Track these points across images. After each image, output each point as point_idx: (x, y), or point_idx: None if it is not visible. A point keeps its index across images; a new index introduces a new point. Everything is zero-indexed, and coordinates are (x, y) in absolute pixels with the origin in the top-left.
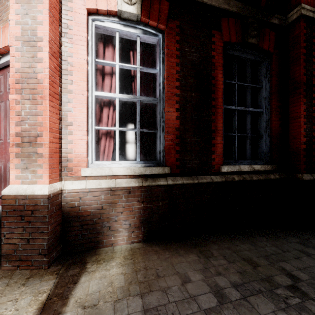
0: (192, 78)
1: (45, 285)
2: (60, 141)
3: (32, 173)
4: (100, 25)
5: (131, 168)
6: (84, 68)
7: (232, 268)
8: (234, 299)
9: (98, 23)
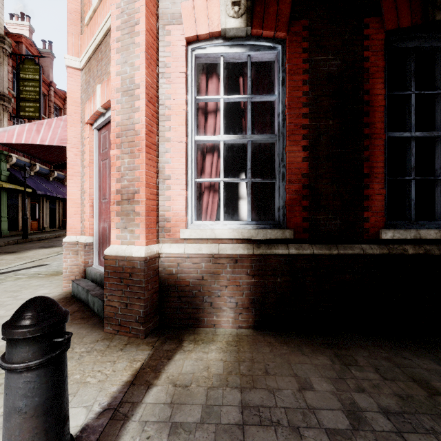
0: (329, 98)
1: (140, 354)
2: (157, 198)
3: (130, 232)
4: (201, 53)
5: (238, 230)
6: (183, 110)
7: (387, 388)
8: (379, 429)
9: (198, 52)
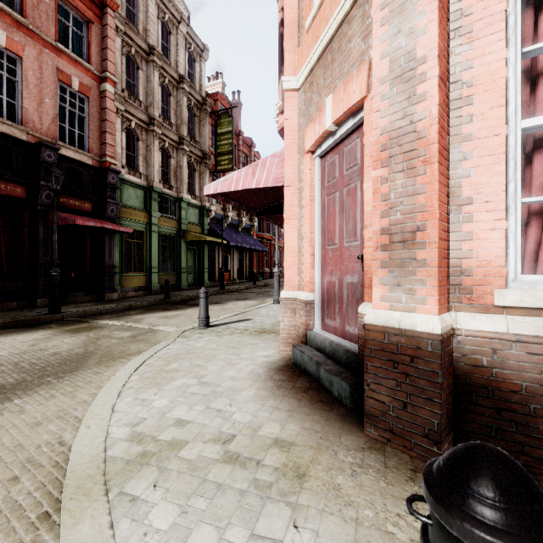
0: None
1: None
2: (447, 237)
3: (407, 292)
4: None
5: None
6: (499, 79)
7: None
8: None
9: None
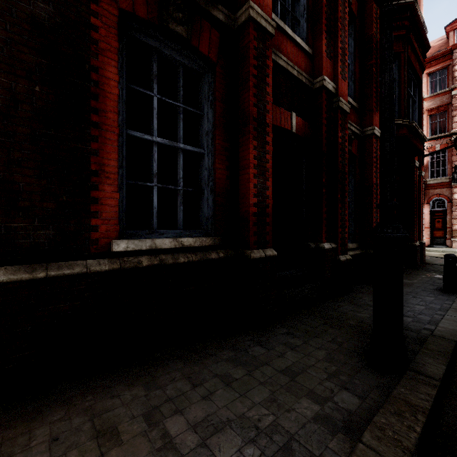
0: (35, 52)
1: None
2: None
3: None
4: None
5: None
6: None
7: None
8: None
9: None
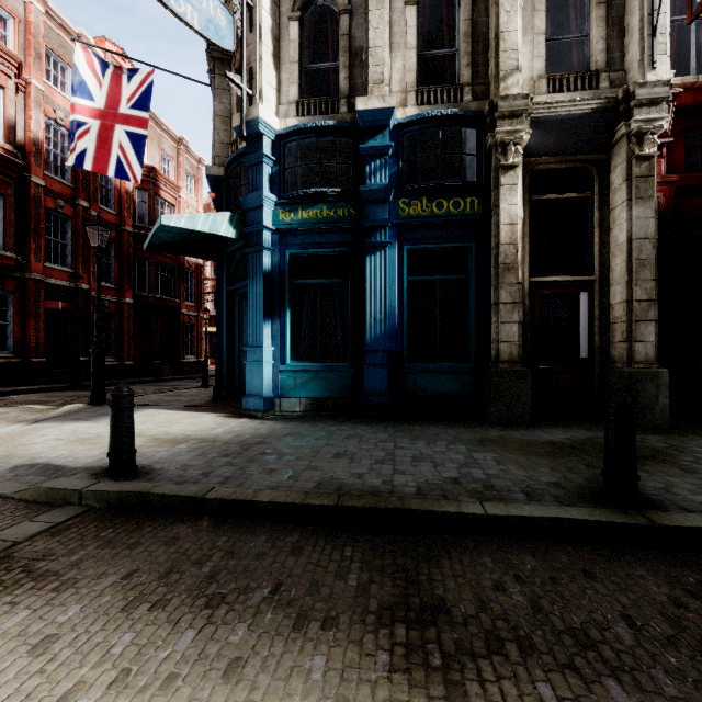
0: None
1: None
2: None
3: None
4: None
5: None
6: None
7: None
8: None
9: None
